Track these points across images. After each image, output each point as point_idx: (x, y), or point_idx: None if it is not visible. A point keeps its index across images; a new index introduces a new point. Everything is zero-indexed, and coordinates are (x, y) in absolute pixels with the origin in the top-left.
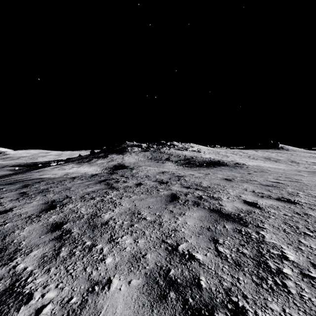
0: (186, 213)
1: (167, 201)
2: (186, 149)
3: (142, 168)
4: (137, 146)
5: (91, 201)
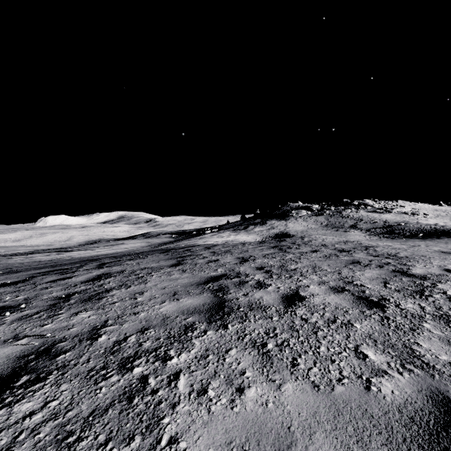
0: (366, 270)
1: (347, 263)
2: (389, 210)
3: (316, 237)
4: (304, 208)
5: (274, 259)
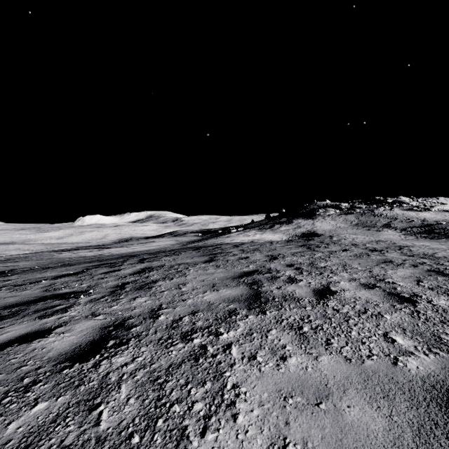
0: (399, 269)
1: (378, 262)
2: (428, 208)
3: (345, 236)
4: (332, 207)
5: (303, 257)
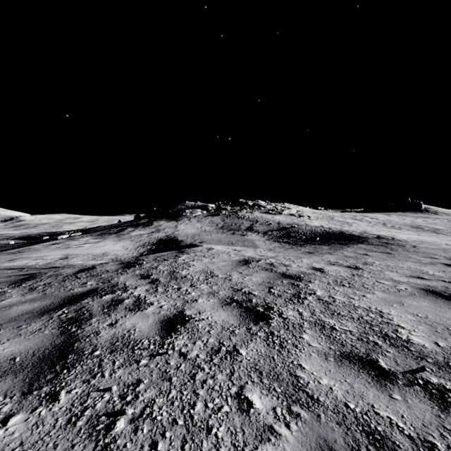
0: None
1: None
2: (280, 212)
3: (203, 250)
4: (200, 207)
5: None
